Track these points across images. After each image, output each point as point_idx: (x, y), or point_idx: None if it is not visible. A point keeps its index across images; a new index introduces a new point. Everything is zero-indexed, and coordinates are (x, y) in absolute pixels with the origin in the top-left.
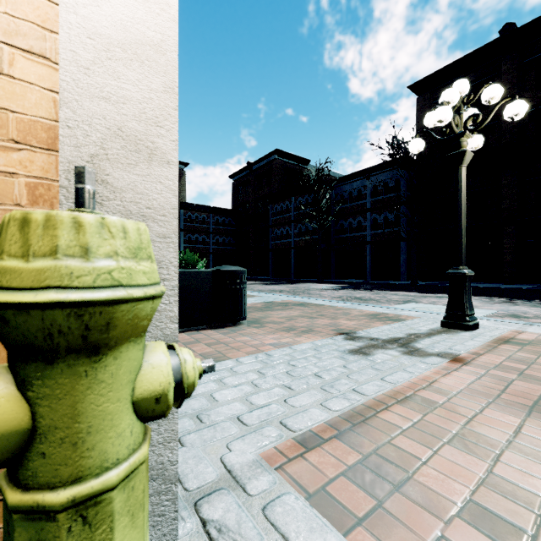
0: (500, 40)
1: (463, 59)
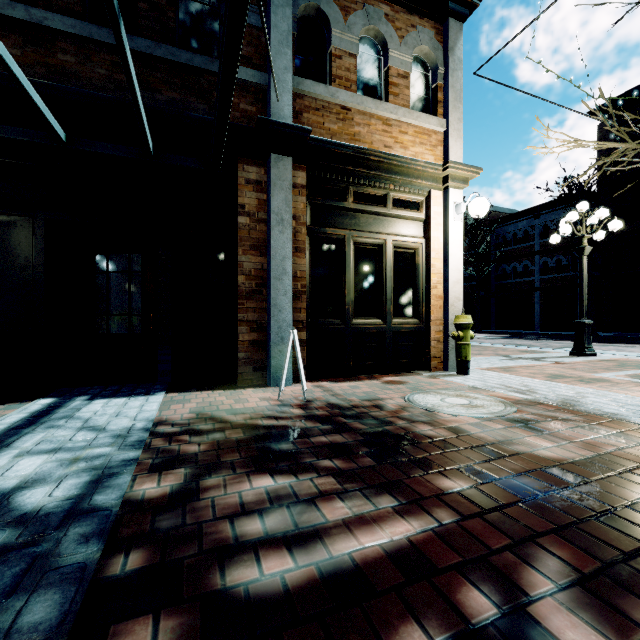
0: None
1: None
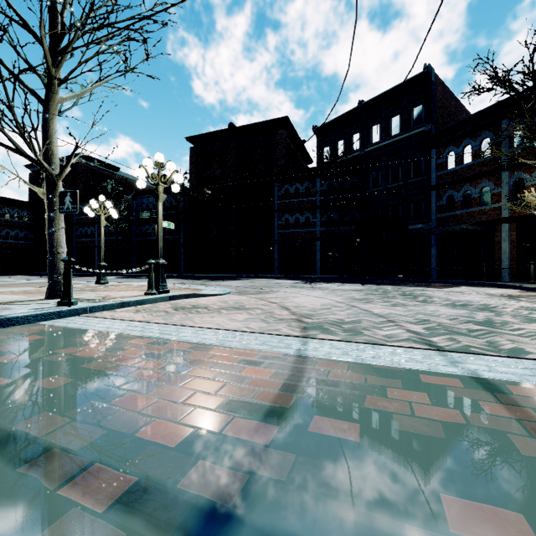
0: (229, 130)
1: (213, 133)
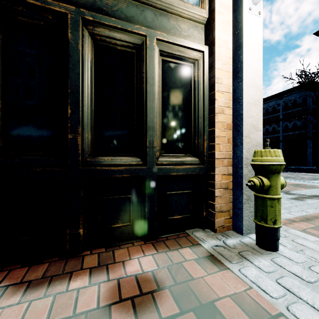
0: None
1: None
